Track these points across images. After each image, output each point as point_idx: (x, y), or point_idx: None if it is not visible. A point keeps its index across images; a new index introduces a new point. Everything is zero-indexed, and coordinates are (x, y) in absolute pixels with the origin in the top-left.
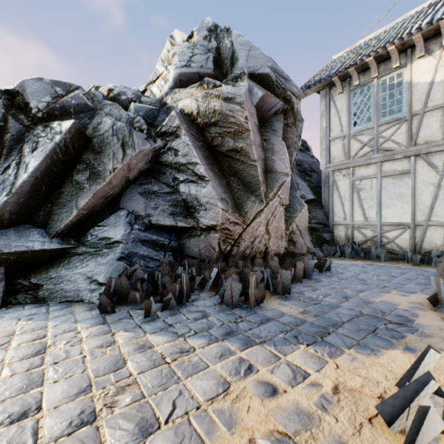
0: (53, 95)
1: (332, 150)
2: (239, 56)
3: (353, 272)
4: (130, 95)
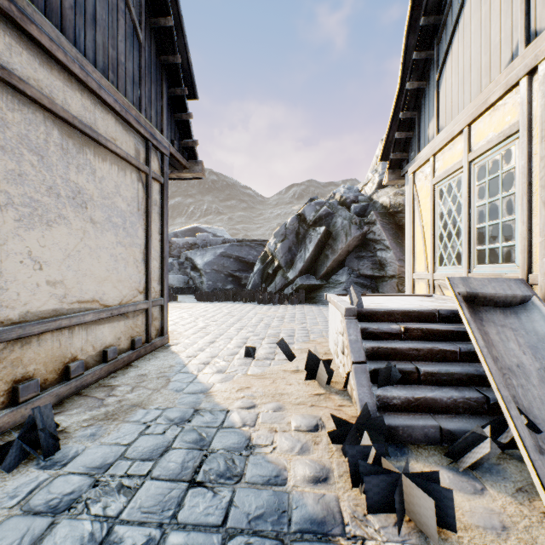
0: (315, 211)
1: None
2: None
3: None
4: (352, 198)
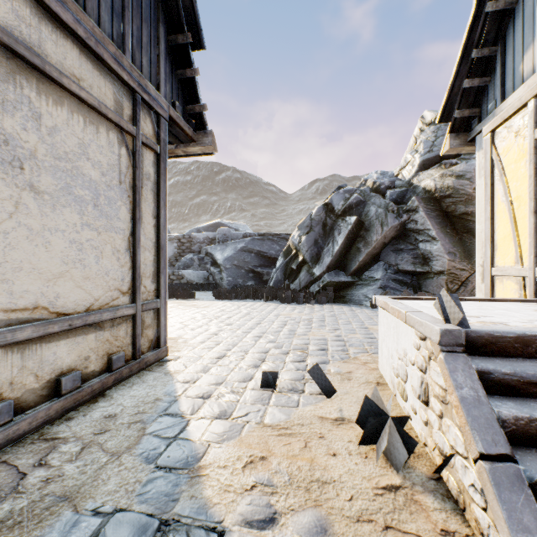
0: (344, 199)
1: None
2: None
3: None
4: (387, 183)
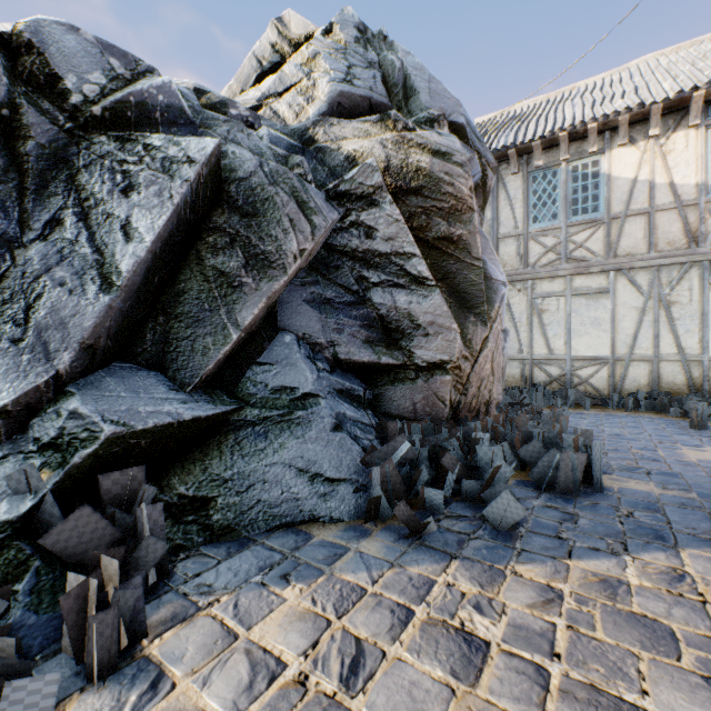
0: (107, 72)
1: (502, 252)
2: (418, 87)
3: (588, 426)
4: (243, 110)
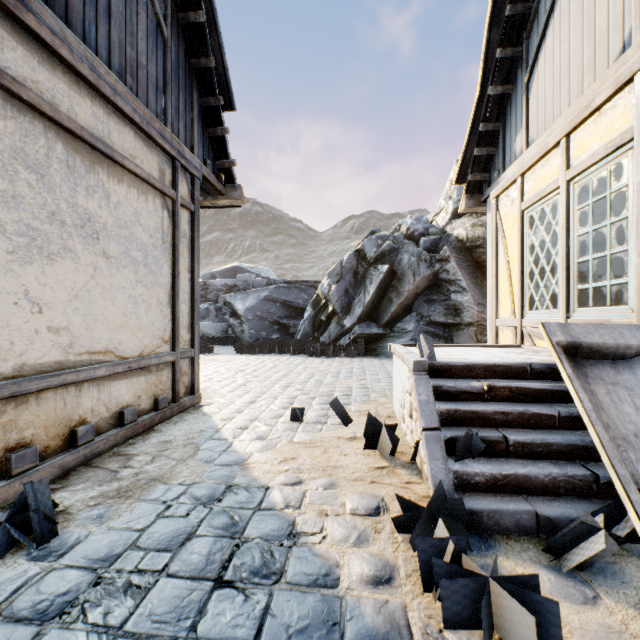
0: (376, 246)
1: None
2: None
3: None
4: (421, 230)
